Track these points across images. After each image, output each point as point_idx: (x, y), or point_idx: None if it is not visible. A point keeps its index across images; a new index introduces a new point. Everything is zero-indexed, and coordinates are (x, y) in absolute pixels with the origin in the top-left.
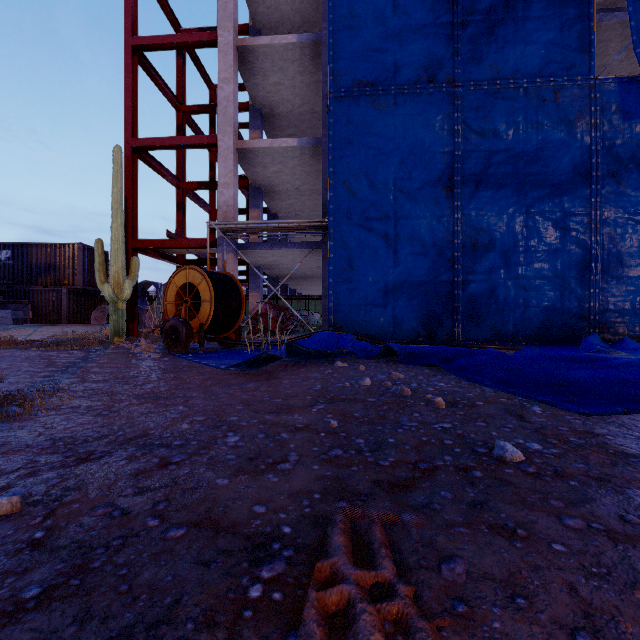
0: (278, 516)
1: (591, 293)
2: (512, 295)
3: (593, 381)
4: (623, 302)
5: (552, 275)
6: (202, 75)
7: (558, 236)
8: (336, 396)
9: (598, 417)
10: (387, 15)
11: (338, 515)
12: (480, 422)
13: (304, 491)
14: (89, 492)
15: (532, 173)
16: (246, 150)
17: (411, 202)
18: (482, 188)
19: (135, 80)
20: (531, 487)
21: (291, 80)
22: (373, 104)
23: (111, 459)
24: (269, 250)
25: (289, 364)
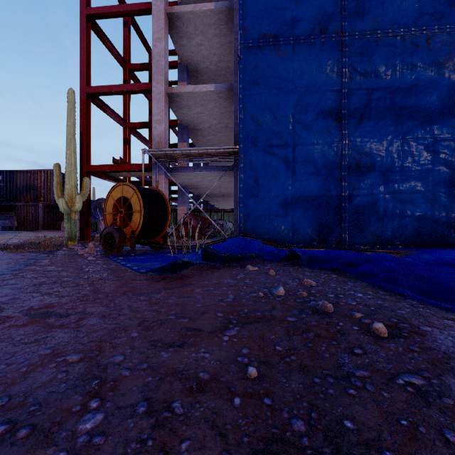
0: None
1: None
2: (390, 207)
3: None
4: None
5: (424, 190)
6: (143, 43)
7: (429, 158)
8: (250, 313)
9: None
10: None
11: None
12: None
13: None
14: None
15: (407, 106)
16: (174, 94)
17: (306, 131)
18: (365, 119)
19: (89, 42)
20: None
21: (210, 41)
22: (275, 52)
23: None
24: (192, 172)
25: (204, 267)
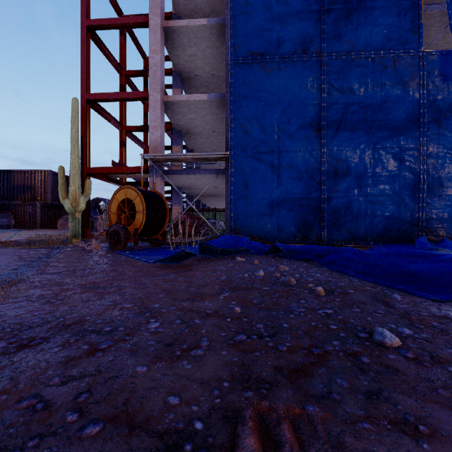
0: (190, 408)
1: (420, 206)
2: (363, 208)
3: (433, 272)
4: (443, 213)
5: (392, 193)
6: (138, 49)
7: (396, 165)
8: (238, 285)
9: (447, 303)
10: (273, 4)
11: (247, 410)
12: (355, 308)
13: (214, 379)
14: (19, 382)
15: (377, 119)
16: (170, 102)
17: (290, 140)
18: (341, 130)
19: (89, 51)
20: (416, 374)
21: (203, 52)
22: (262, 69)
23: (47, 346)
24: (187, 175)
25: (201, 259)
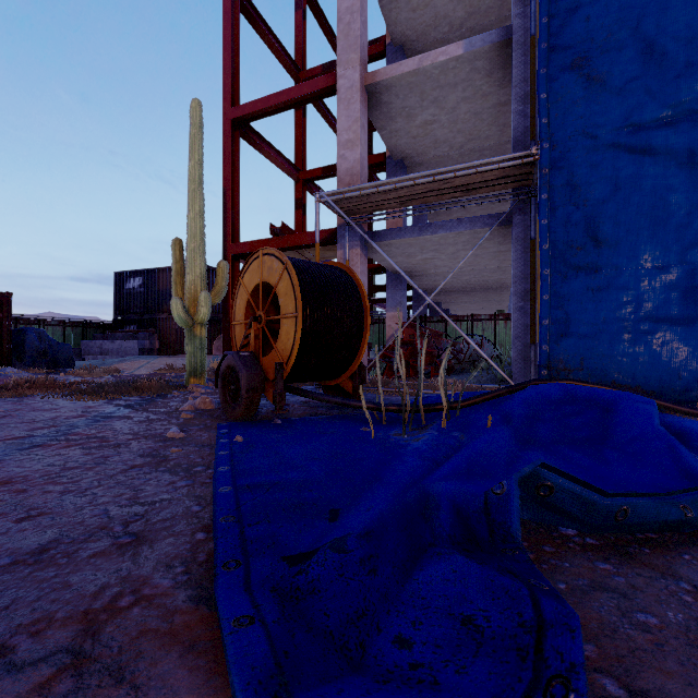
0: None
1: None
2: None
3: None
4: None
5: None
6: (328, 38)
7: None
8: None
9: None
10: None
11: None
12: None
13: None
14: None
15: None
16: (380, 86)
17: None
18: None
19: (236, 33)
20: None
21: None
22: None
23: None
24: (416, 238)
25: None
